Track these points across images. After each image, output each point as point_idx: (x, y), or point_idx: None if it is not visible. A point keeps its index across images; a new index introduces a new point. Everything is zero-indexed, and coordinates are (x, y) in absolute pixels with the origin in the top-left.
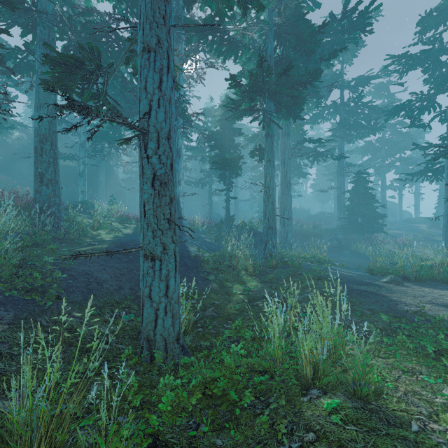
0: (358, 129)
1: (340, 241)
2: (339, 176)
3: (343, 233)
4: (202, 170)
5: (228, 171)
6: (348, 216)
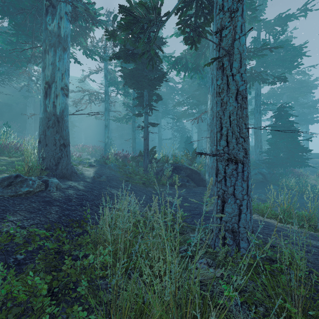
0: (274, 68)
1: (265, 175)
2: (255, 113)
3: (266, 167)
4: (125, 104)
5: (146, 91)
6: (269, 150)
